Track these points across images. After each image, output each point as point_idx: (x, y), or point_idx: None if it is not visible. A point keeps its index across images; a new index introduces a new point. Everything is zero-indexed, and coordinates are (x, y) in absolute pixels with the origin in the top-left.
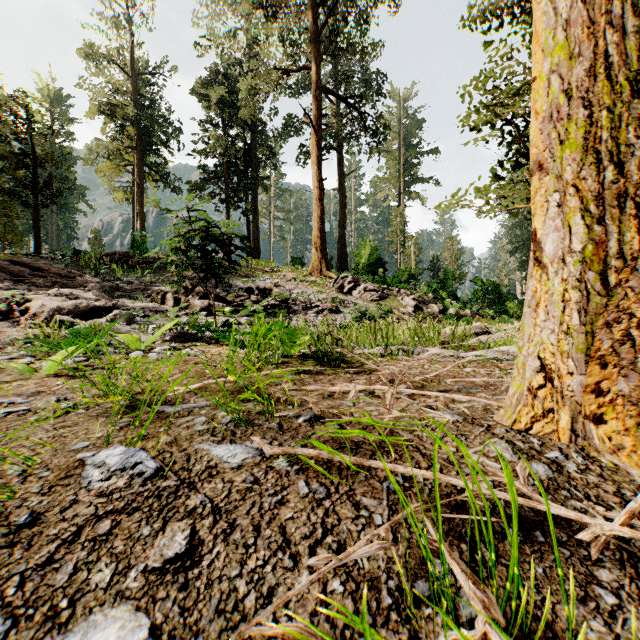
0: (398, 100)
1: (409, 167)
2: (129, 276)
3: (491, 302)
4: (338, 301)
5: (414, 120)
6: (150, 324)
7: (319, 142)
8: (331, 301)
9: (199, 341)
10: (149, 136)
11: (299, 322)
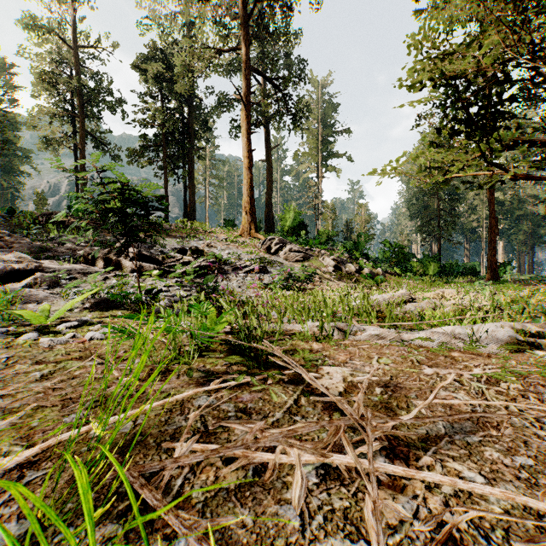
0: (317, 86)
1: (326, 144)
2: (64, 236)
3: (397, 261)
4: (266, 261)
5: (330, 104)
6: (75, 287)
7: (249, 116)
8: (259, 261)
9: (123, 307)
10: (91, 105)
11: (229, 282)
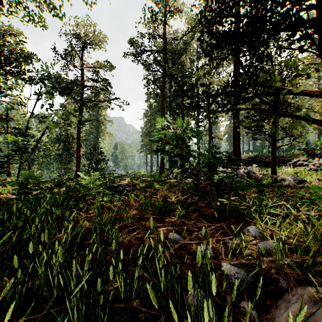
0: None
1: None
2: None
3: None
4: None
5: None
6: None
7: None
8: None
9: None
10: None
11: None
